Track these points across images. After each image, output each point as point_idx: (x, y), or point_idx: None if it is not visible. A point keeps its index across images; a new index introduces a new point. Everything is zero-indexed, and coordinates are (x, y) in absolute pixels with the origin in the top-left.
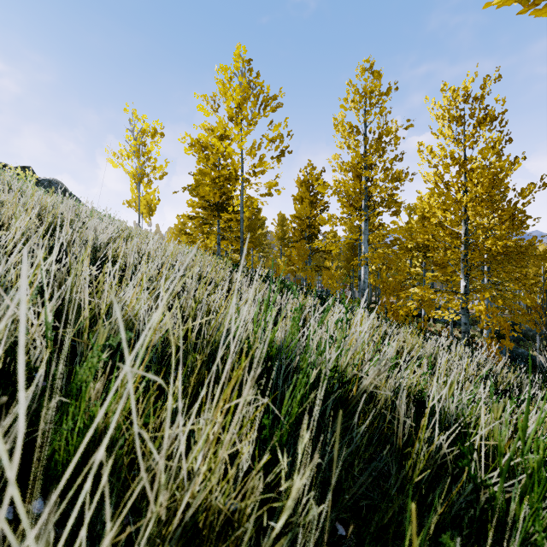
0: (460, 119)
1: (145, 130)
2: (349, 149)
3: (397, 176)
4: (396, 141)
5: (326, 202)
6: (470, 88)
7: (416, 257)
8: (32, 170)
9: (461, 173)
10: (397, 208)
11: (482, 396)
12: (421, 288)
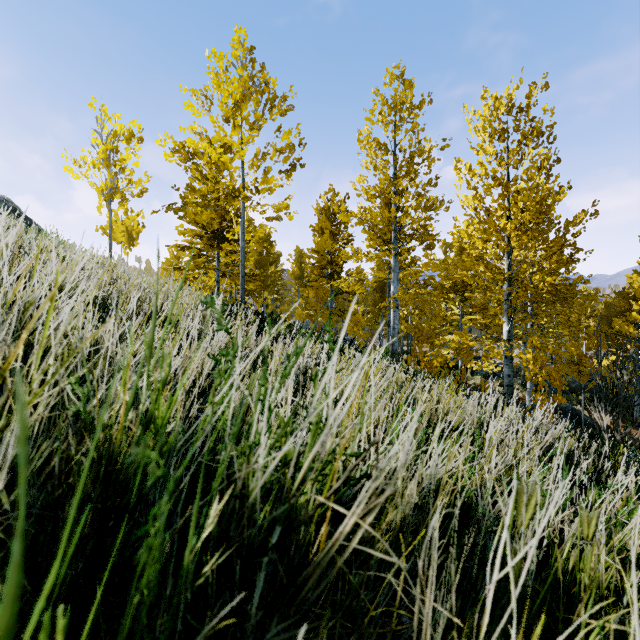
0: (503, 132)
1: (117, 132)
2: (376, 170)
3: (431, 204)
4: (430, 162)
5: (350, 235)
6: (514, 96)
7: (453, 300)
8: None
9: (505, 196)
10: (432, 241)
11: (633, 566)
12: (459, 333)
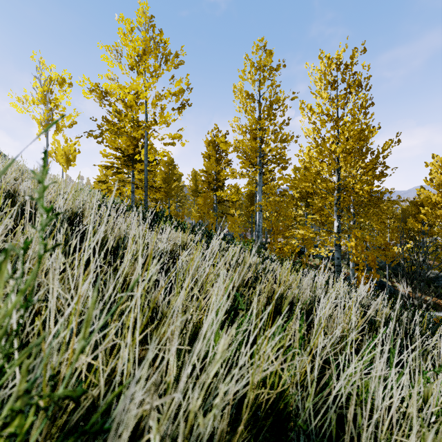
0: (334, 82)
1: (52, 78)
2: (246, 113)
3: (284, 138)
4: (284, 108)
5: (229, 160)
6: (342, 57)
7: (300, 206)
8: None
9: (335, 128)
10: (285, 163)
11: None
12: (303, 228)
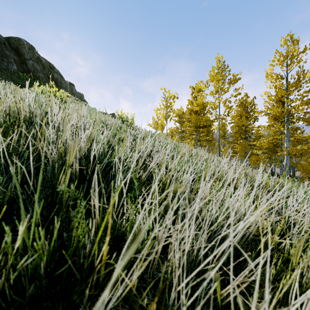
0: None
1: (171, 97)
2: (275, 88)
3: None
4: None
5: (256, 116)
6: None
7: None
8: (115, 114)
9: None
10: None
11: None
12: None
